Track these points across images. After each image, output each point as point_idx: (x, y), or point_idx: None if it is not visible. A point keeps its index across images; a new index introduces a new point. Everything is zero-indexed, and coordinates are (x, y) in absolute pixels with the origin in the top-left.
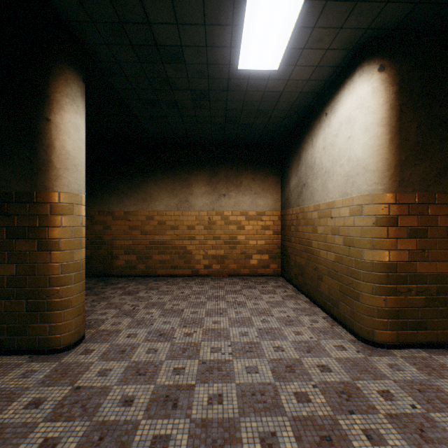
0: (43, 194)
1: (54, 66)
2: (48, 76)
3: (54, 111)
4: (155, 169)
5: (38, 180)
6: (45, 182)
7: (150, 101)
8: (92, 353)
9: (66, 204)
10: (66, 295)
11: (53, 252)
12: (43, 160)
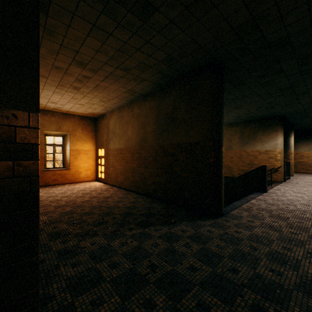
0: (287, 151)
1: (289, 131)
2: (288, 133)
3: (289, 138)
4: (299, 138)
5: (286, 149)
6: (288, 149)
7: (304, 126)
8: (298, 177)
9: (291, 153)
10: (291, 167)
11: (289, 160)
12: (287, 146)
